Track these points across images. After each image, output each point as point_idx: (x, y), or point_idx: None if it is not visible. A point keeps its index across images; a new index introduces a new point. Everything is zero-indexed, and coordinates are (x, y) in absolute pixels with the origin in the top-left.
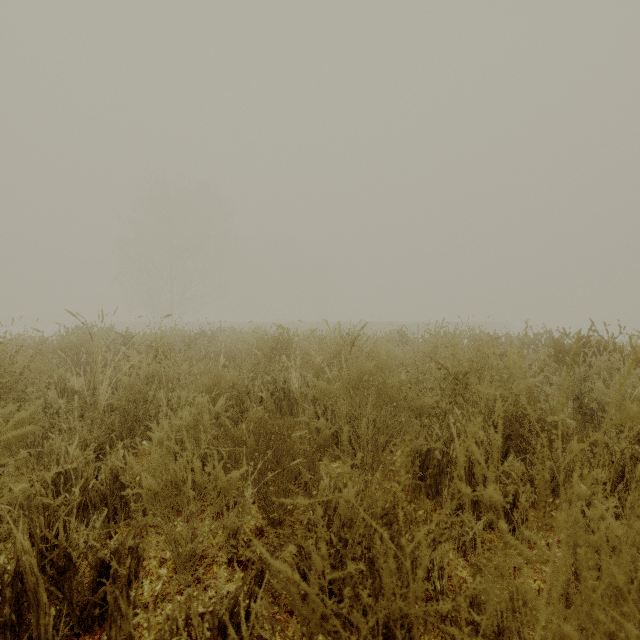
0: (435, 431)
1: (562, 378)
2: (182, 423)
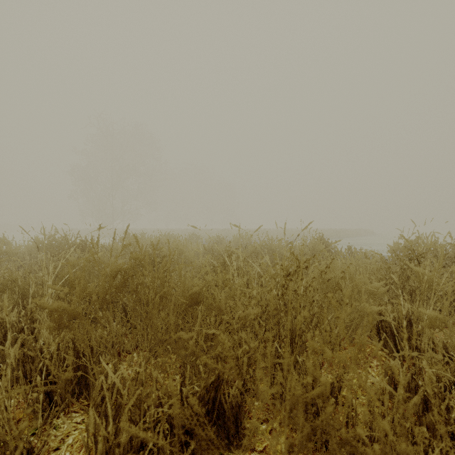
0: None
1: None
2: None
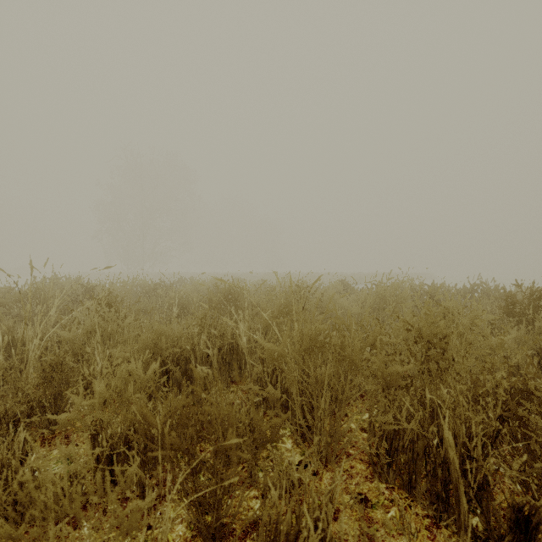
0: (405, 405)
1: (520, 332)
2: (95, 402)
